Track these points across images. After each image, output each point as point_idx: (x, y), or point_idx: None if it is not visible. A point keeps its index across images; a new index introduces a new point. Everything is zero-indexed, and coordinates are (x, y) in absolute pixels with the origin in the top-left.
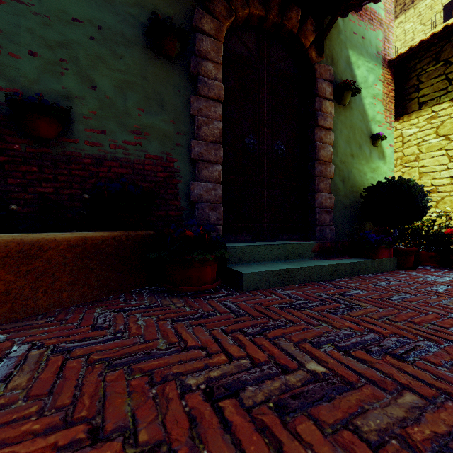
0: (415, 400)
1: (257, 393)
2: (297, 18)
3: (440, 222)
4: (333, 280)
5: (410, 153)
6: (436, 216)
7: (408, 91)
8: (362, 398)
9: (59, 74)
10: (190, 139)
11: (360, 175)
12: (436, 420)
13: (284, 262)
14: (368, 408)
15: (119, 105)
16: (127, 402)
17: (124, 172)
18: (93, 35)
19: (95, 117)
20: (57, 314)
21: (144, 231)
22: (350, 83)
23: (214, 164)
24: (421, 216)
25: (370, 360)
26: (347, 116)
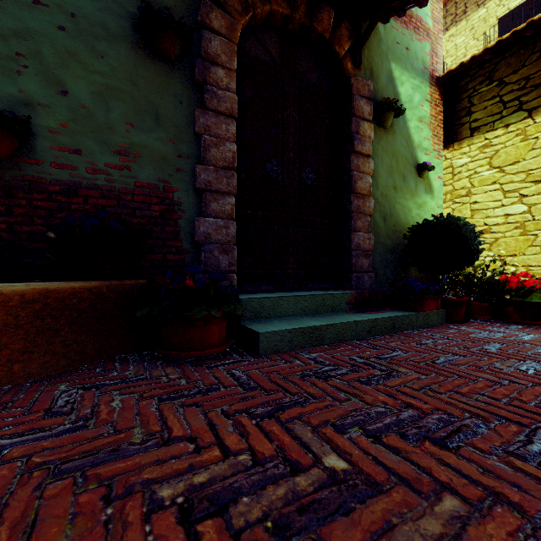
0: (456, 506)
1: (252, 506)
2: (329, 21)
3: (494, 267)
4: (370, 339)
5: (461, 187)
6: (489, 261)
7: (459, 115)
8: (390, 506)
9: (15, 73)
10: (194, 163)
11: (404, 211)
12: (481, 535)
13: (312, 317)
14: (396, 523)
15: (100, 117)
16: (64, 532)
17: (106, 204)
18: (63, 24)
19: (65, 131)
20: (3, 394)
21: (133, 280)
22: (391, 102)
23: (225, 196)
24: (472, 260)
25: (405, 449)
26: (389, 141)
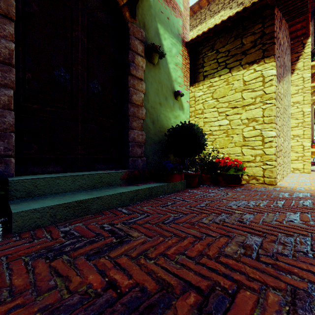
0: None
1: None
2: None
3: (214, 155)
4: (132, 205)
5: (199, 109)
6: (212, 151)
7: (198, 67)
8: None
9: None
10: None
11: (166, 119)
12: None
13: (89, 191)
14: None
15: None
16: None
17: None
18: None
19: None
20: None
21: None
22: (156, 46)
23: (0, 87)
24: (201, 150)
25: None
26: (156, 73)
